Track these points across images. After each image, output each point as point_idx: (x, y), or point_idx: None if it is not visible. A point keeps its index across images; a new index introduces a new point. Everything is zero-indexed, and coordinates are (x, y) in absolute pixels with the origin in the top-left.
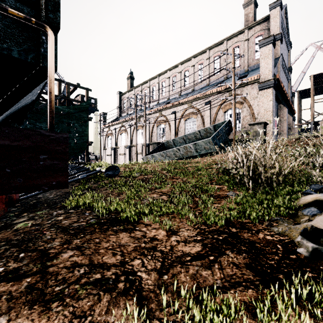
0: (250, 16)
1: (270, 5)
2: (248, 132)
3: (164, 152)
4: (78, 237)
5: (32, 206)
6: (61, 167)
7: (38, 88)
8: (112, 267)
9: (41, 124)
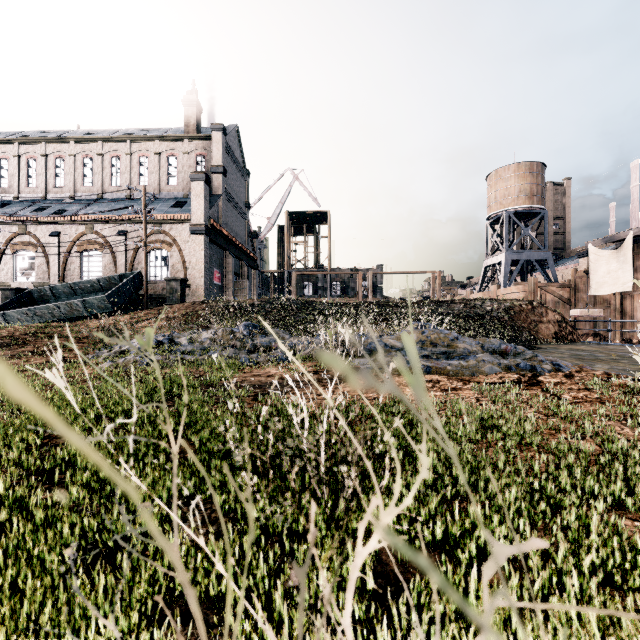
0: (191, 122)
1: (212, 125)
2: None
3: (30, 309)
4: None
5: None
6: None
7: None
8: None
9: None
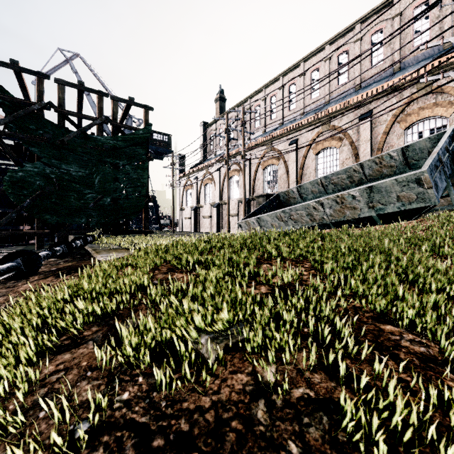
0: None
1: None
2: None
3: (284, 210)
4: None
5: None
6: None
7: None
8: None
9: (68, 166)
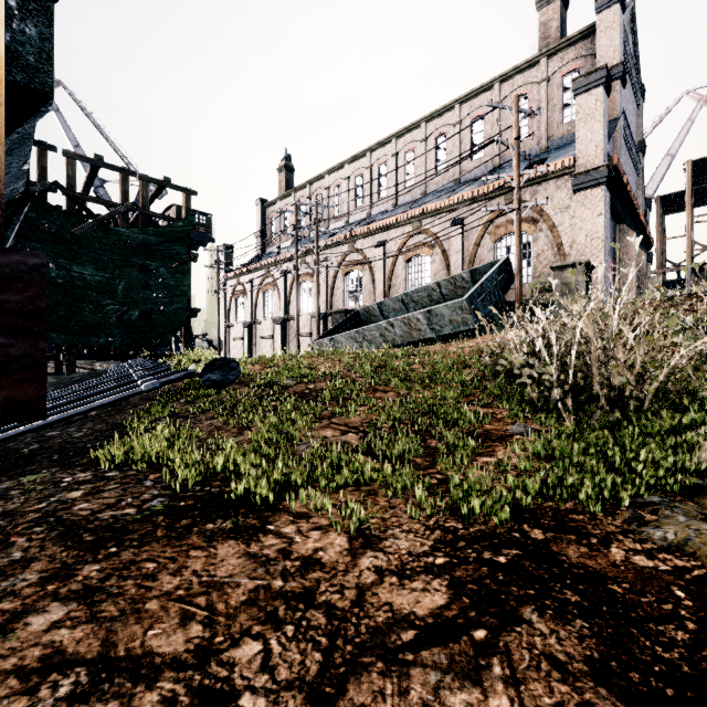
0: (551, 28)
1: (599, 2)
2: (548, 286)
3: (358, 330)
4: (101, 556)
5: (22, 459)
6: (21, 355)
7: (7, 147)
8: (165, 673)
9: (82, 268)
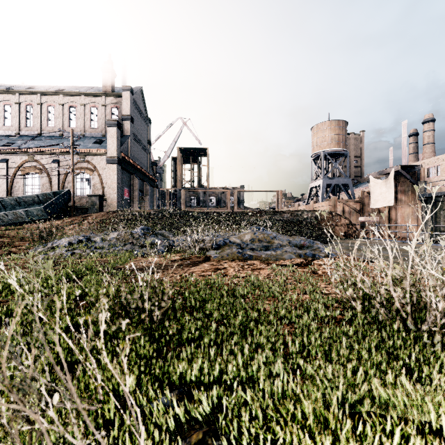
0: (108, 84)
1: (123, 87)
2: None
3: None
4: None
5: None
6: None
7: None
8: None
9: None
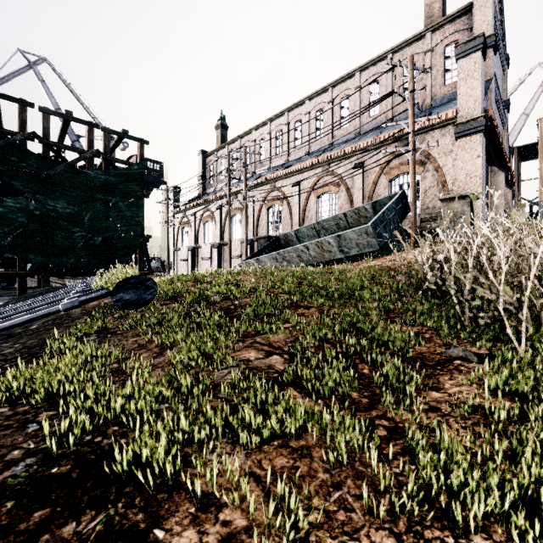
0: (435, 8)
1: None
2: (434, 216)
3: (279, 252)
4: None
5: None
6: None
7: None
8: None
9: (55, 203)
